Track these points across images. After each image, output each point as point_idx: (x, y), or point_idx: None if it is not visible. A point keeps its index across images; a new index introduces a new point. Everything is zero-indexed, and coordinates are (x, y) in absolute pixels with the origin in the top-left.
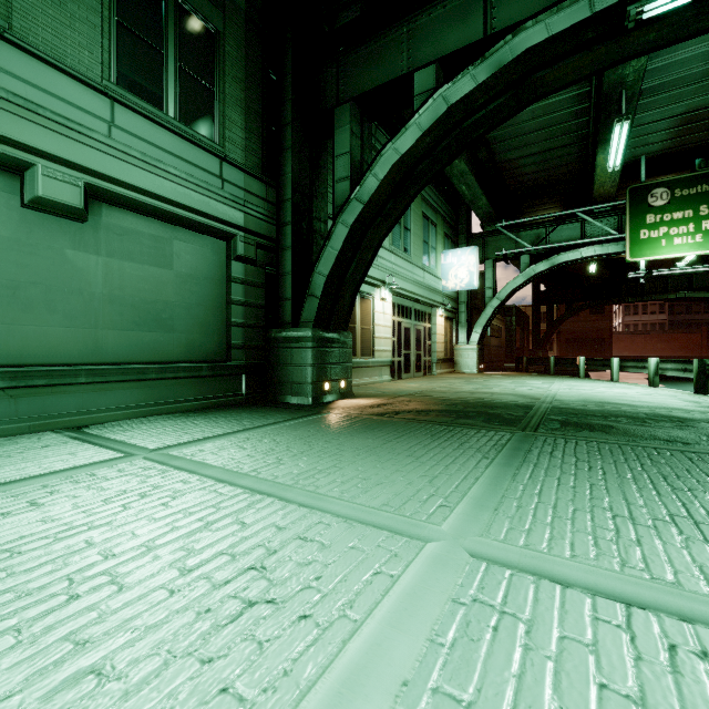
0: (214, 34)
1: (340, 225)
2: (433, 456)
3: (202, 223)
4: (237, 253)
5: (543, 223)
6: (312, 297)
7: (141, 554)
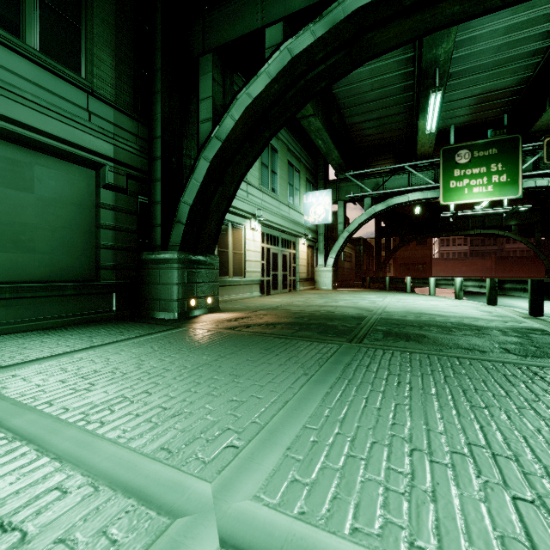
0: None
1: (203, 160)
2: (255, 374)
3: (65, 150)
4: (106, 181)
5: (381, 173)
6: (179, 223)
7: None
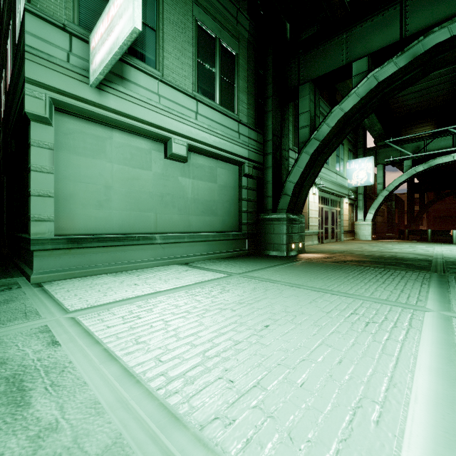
0: (234, 55)
1: (304, 154)
2: (391, 282)
3: (230, 158)
4: (245, 172)
5: (422, 137)
6: (285, 195)
7: (298, 307)
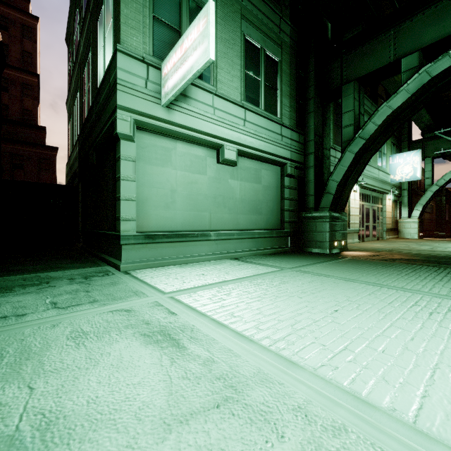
0: (277, 62)
1: (348, 152)
2: (449, 280)
3: (274, 159)
4: (287, 172)
5: None
6: (328, 194)
7: (359, 297)
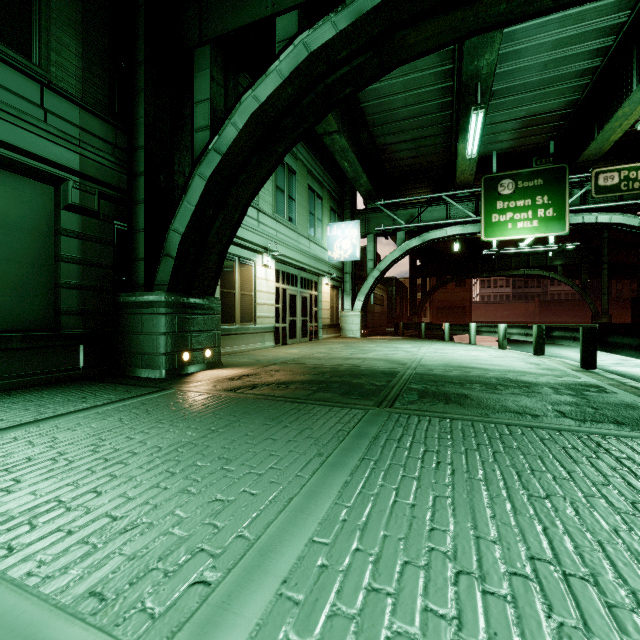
0: None
1: (198, 178)
2: (253, 457)
3: (9, 158)
4: (69, 201)
5: (416, 204)
6: (168, 257)
7: None
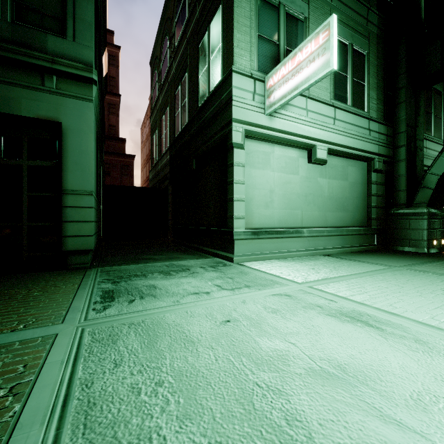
0: (365, 55)
1: None
2: None
3: (362, 155)
4: (374, 168)
5: None
6: (425, 188)
7: None
